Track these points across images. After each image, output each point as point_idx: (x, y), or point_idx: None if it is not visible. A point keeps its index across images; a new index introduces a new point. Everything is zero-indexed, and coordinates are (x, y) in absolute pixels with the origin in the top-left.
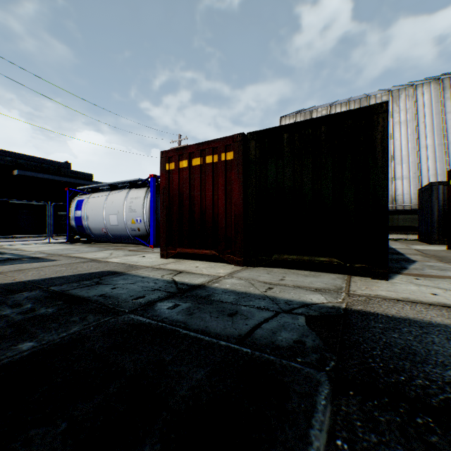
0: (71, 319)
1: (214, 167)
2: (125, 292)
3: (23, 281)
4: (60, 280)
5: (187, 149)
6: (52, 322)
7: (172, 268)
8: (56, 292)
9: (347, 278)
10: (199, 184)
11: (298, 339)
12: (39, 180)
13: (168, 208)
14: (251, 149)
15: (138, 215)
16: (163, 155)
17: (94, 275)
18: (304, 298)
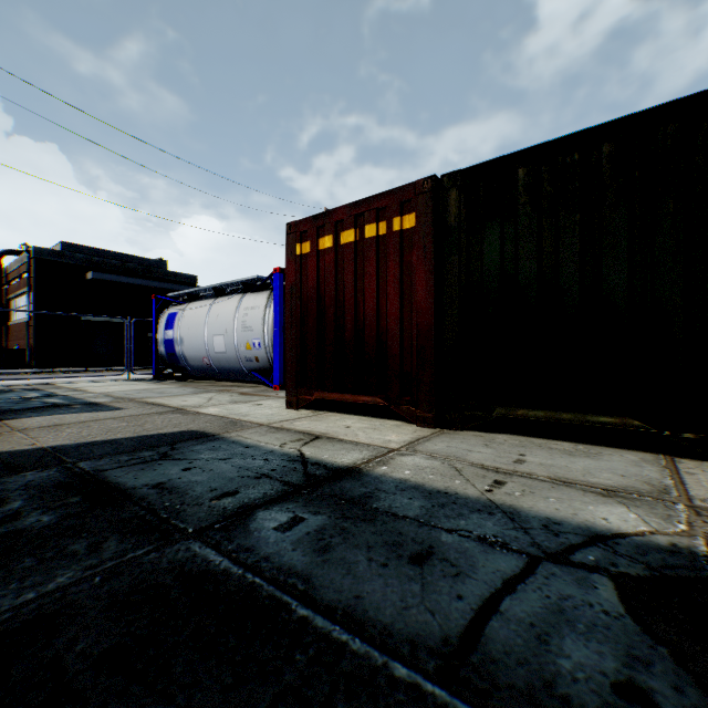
0: (70, 547)
1: (380, 244)
2: (203, 478)
3: (45, 447)
4: (105, 448)
5: (332, 215)
6: (29, 553)
7: (303, 429)
8: (83, 474)
9: (667, 463)
10: (353, 278)
11: (623, 675)
12: (122, 286)
13: (299, 321)
14: (450, 206)
15: (256, 335)
16: (292, 229)
17: (164, 440)
18: (585, 515)
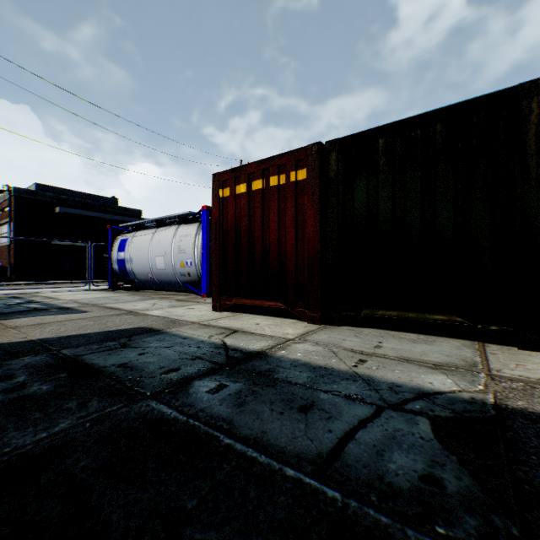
0: (65, 405)
1: (281, 191)
2: (154, 360)
3: (34, 340)
4: (79, 340)
5: (246, 168)
6: (37, 409)
7: (224, 326)
8: (66, 358)
9: (479, 347)
10: (261, 215)
11: (427, 471)
12: (83, 217)
13: (221, 246)
14: (331, 164)
15: (188, 256)
16: (216, 178)
17: (123, 334)
18: (418, 381)
